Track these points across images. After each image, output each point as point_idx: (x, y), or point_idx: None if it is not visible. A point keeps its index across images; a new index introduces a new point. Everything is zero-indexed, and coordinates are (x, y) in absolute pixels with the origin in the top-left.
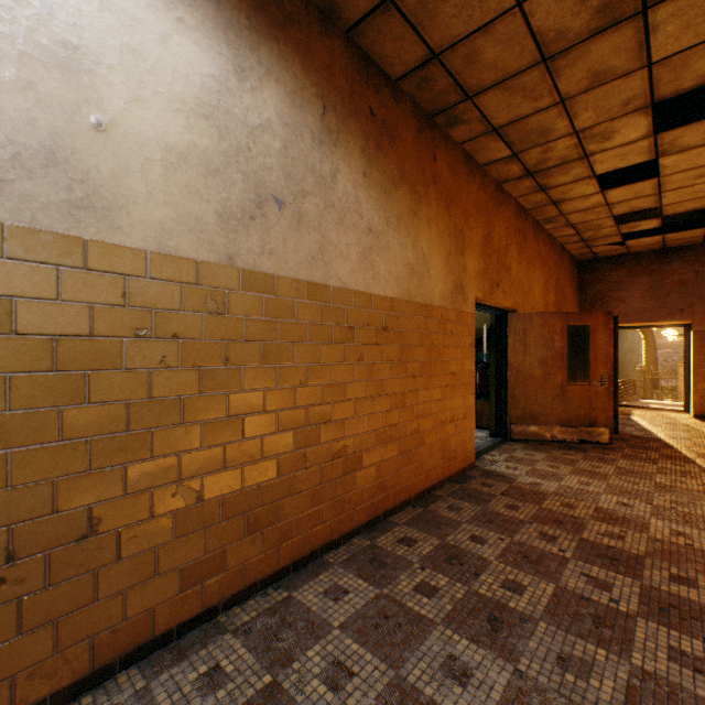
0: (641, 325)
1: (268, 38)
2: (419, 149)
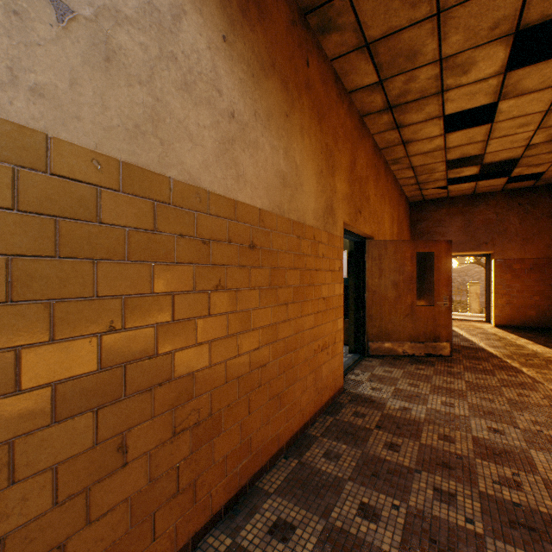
0: (455, 254)
1: None
2: (291, 43)
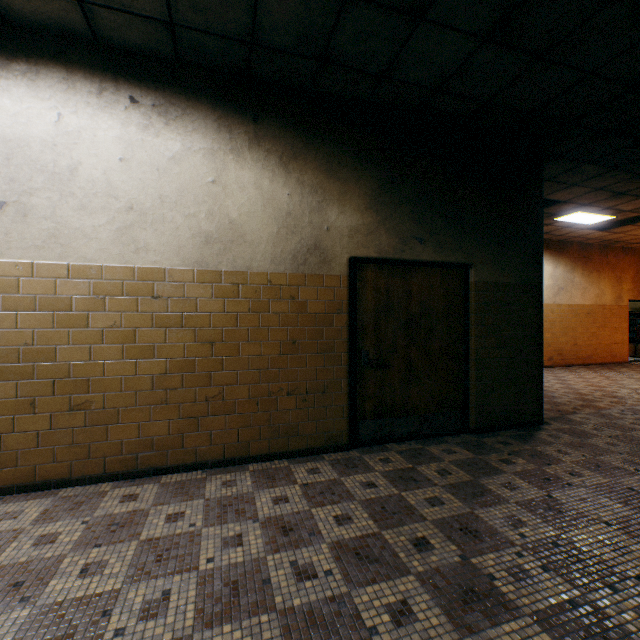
0: None
1: (560, 256)
2: (599, 258)
